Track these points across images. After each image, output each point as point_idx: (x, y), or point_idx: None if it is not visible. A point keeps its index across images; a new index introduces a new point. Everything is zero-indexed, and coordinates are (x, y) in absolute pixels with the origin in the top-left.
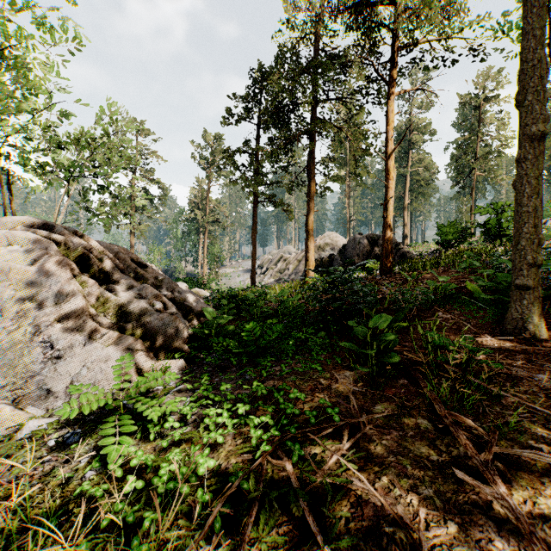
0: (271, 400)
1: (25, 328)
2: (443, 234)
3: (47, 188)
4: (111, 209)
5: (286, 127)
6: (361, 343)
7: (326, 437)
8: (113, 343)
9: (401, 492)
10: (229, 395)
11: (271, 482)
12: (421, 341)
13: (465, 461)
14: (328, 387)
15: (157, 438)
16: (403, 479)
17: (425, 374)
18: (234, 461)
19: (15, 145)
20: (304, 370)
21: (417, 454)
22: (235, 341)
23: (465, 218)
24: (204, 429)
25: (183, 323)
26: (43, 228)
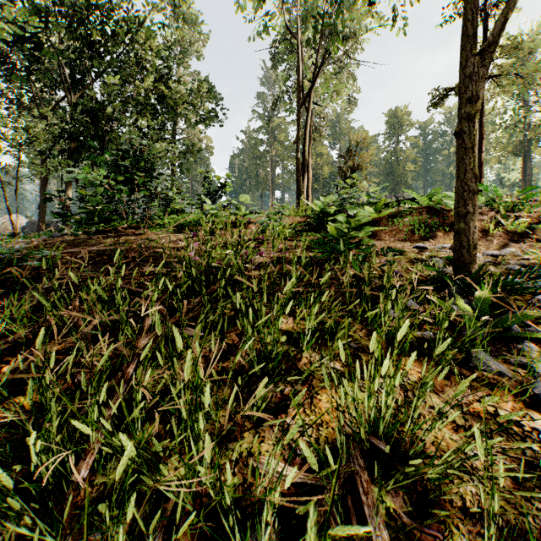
0: None
1: None
2: None
3: None
4: None
5: None
6: None
7: None
8: None
9: None
10: None
11: None
12: None
13: None
14: None
15: None
16: None
17: None
18: None
19: None
20: None
21: None
22: None
23: None
24: None
25: None
26: None
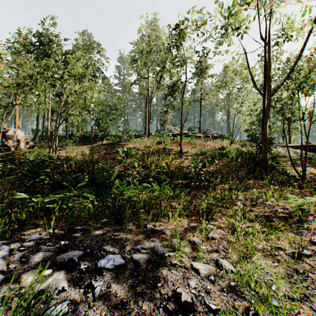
0: None
1: None
2: (34, 132)
3: None
4: None
5: None
6: None
7: None
8: None
9: None
10: None
11: None
12: None
13: None
14: None
15: None
16: None
17: None
18: None
19: None
20: None
21: None
22: None
23: None
24: None
25: None
26: None
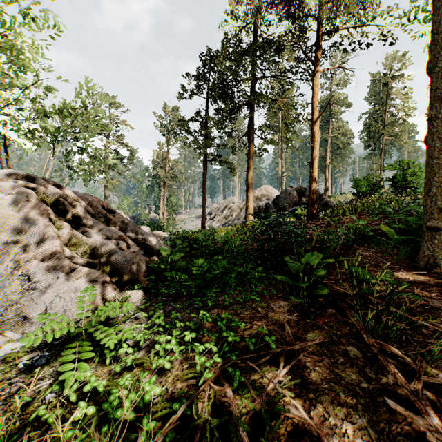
0: (215, 327)
1: (7, 263)
2: (358, 187)
3: (36, 150)
4: (88, 167)
5: (230, 100)
6: (293, 276)
7: (264, 363)
8: (82, 277)
9: (336, 421)
10: (178, 323)
11: (213, 408)
12: (345, 275)
13: (394, 389)
14: (265, 316)
15: (113, 362)
16: (337, 407)
17: (350, 304)
18: (180, 385)
19: (9, 114)
20: (244, 300)
21: (349, 381)
22: (186, 274)
23: (375, 174)
24: (155, 353)
25: (143, 259)
26: (26, 180)
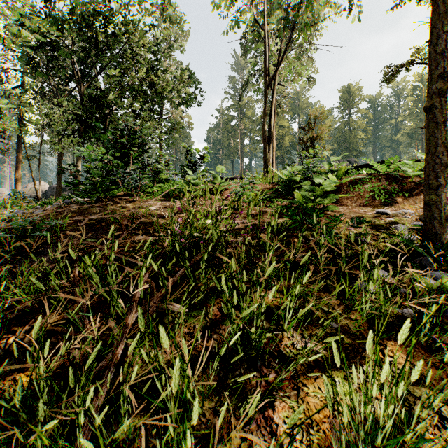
0: None
1: None
2: None
3: None
4: None
5: None
6: None
7: None
8: None
9: None
10: None
11: None
12: None
13: None
14: None
15: None
16: None
17: None
18: None
19: None
20: None
21: None
22: None
23: None
24: None
25: None
26: None
